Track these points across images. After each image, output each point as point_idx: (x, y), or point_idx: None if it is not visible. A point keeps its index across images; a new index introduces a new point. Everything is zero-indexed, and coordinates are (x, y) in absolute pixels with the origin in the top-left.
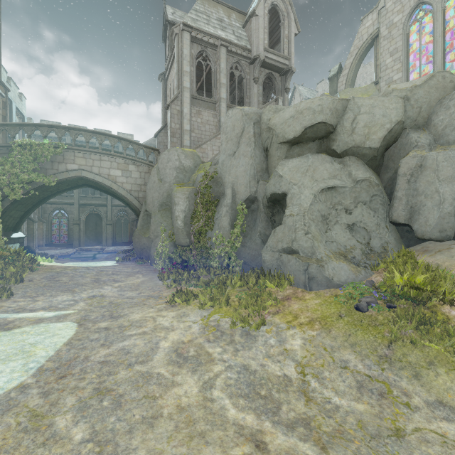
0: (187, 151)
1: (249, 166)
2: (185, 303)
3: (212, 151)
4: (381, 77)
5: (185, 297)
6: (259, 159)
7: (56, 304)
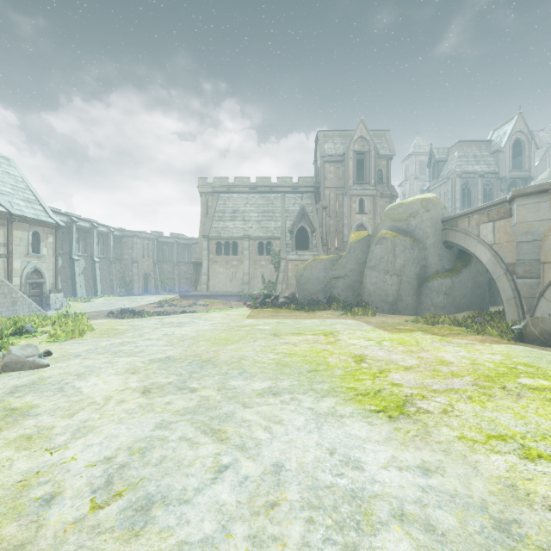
0: None
1: None
2: None
3: None
4: None
5: None
6: None
7: None
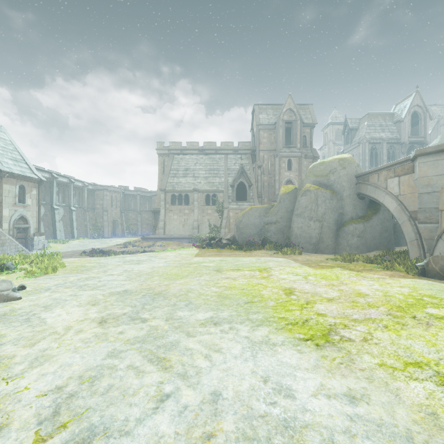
0: None
1: None
2: None
3: None
4: None
5: None
6: None
7: None
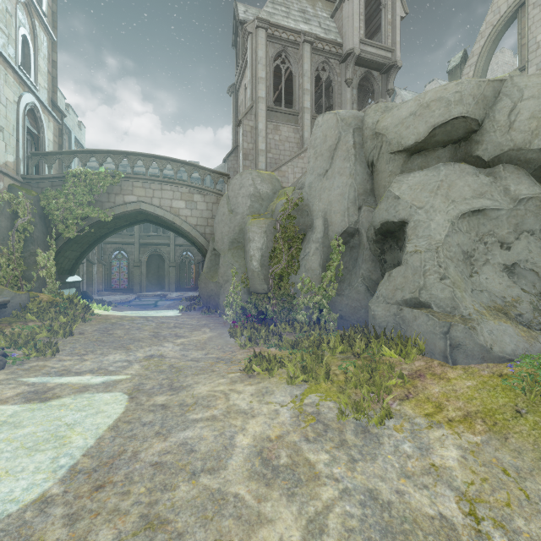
0: (263, 174)
1: (347, 187)
2: (268, 374)
3: (294, 174)
4: (529, 60)
5: (267, 365)
6: (361, 178)
7: (106, 366)
